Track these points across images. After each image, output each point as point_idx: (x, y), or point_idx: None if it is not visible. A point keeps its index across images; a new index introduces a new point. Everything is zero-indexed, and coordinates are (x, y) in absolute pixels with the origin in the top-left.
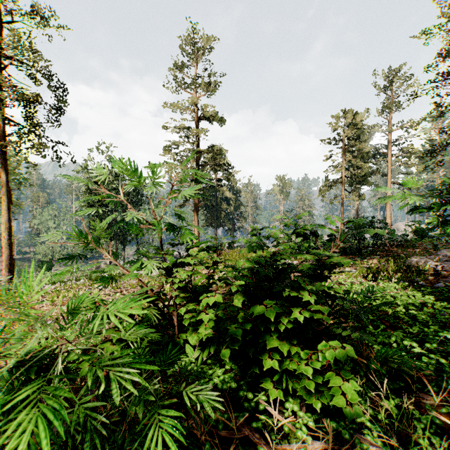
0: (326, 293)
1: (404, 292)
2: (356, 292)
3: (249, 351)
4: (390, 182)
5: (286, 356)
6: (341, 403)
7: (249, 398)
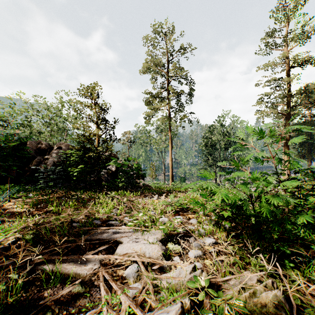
0: None
1: None
2: None
3: None
4: None
5: None
6: None
7: None
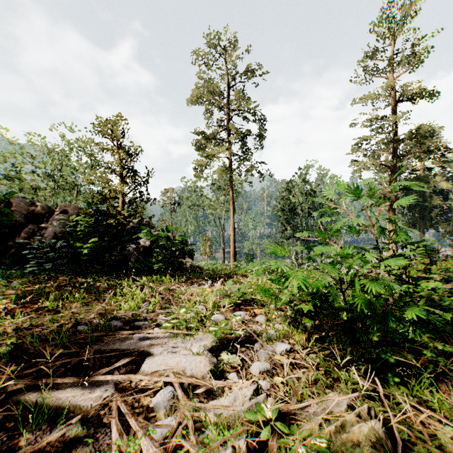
0: None
1: None
2: None
3: None
4: None
5: None
6: None
7: None
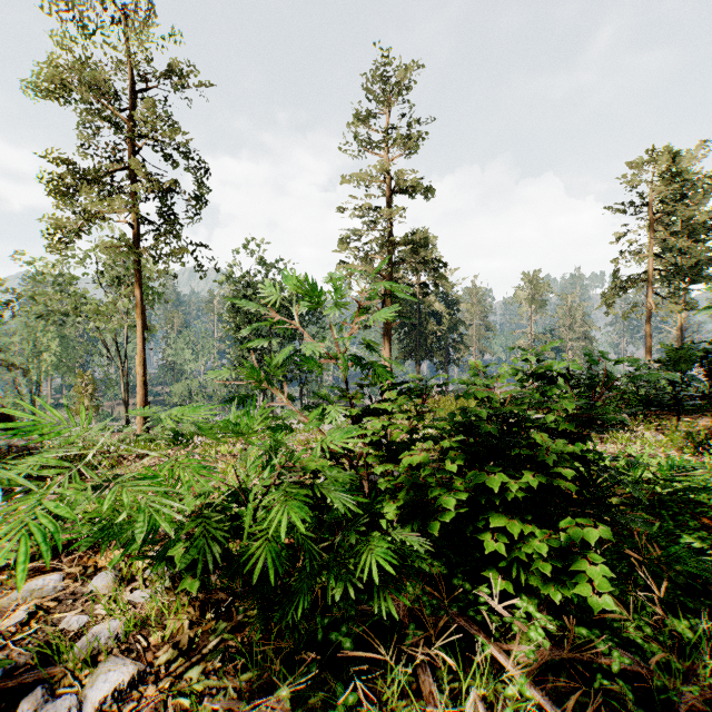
0: (582, 459)
1: None
2: (629, 460)
3: (466, 525)
4: None
5: (518, 539)
6: (586, 592)
7: (467, 589)
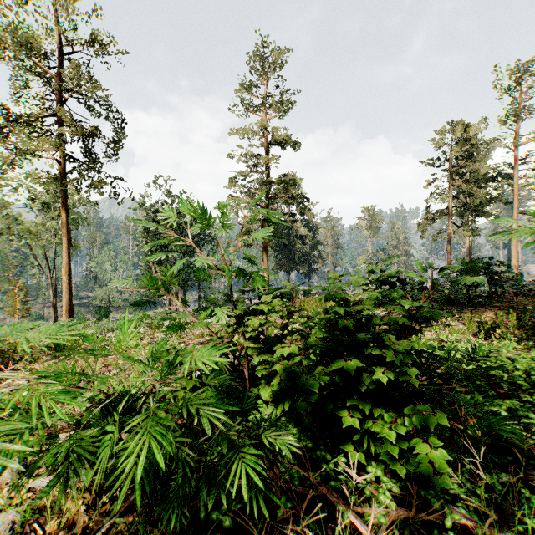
0: (416, 349)
1: (527, 353)
2: (452, 349)
3: (327, 407)
4: (516, 212)
5: (368, 416)
6: (427, 464)
7: (327, 459)
